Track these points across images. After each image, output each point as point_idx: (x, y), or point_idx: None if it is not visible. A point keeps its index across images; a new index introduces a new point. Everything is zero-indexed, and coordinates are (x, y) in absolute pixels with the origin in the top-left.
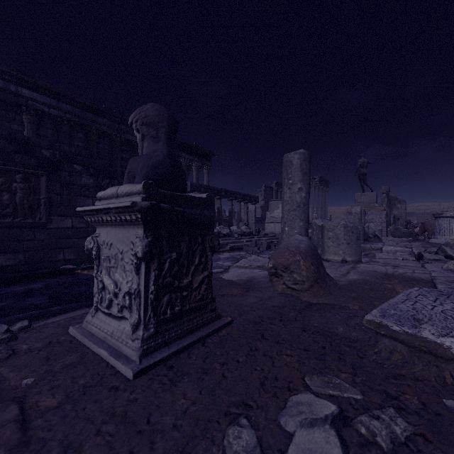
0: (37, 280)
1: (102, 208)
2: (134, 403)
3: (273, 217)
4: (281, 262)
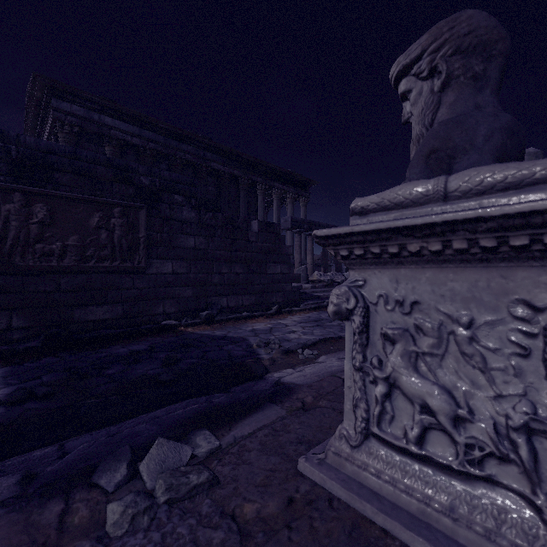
0: (138, 339)
1: (435, 223)
2: None
3: None
4: None
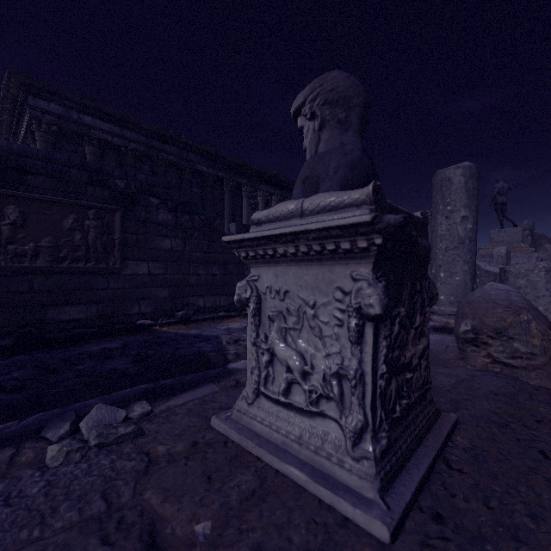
0: (112, 338)
1: (286, 233)
2: None
3: None
4: (491, 324)
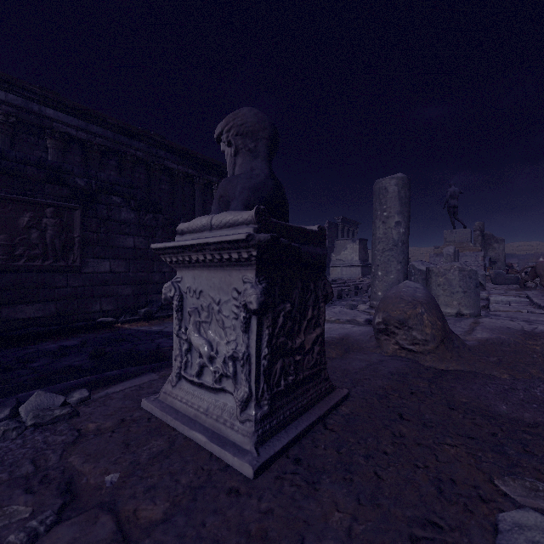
0: (71, 335)
1: (195, 244)
2: (271, 517)
3: (340, 260)
4: (396, 316)
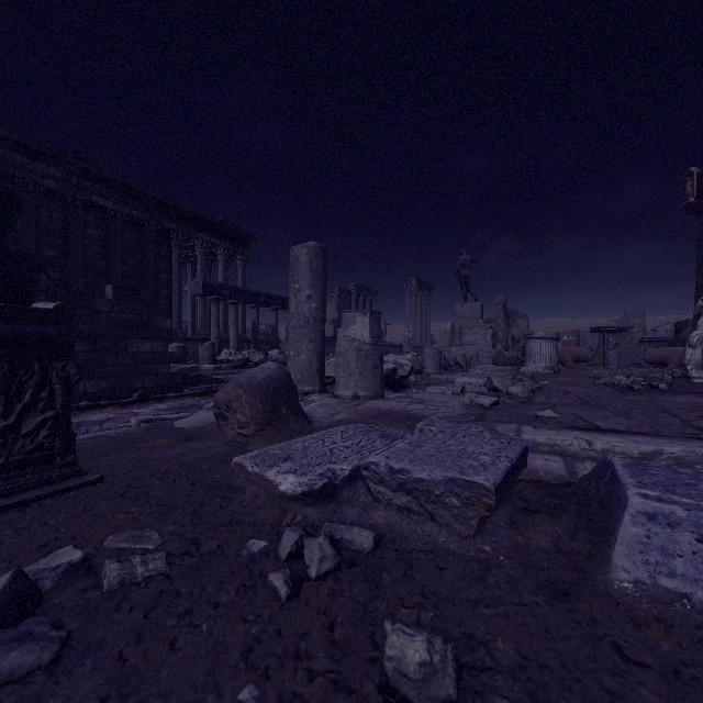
0: None
1: None
2: None
3: (348, 336)
4: (222, 399)
